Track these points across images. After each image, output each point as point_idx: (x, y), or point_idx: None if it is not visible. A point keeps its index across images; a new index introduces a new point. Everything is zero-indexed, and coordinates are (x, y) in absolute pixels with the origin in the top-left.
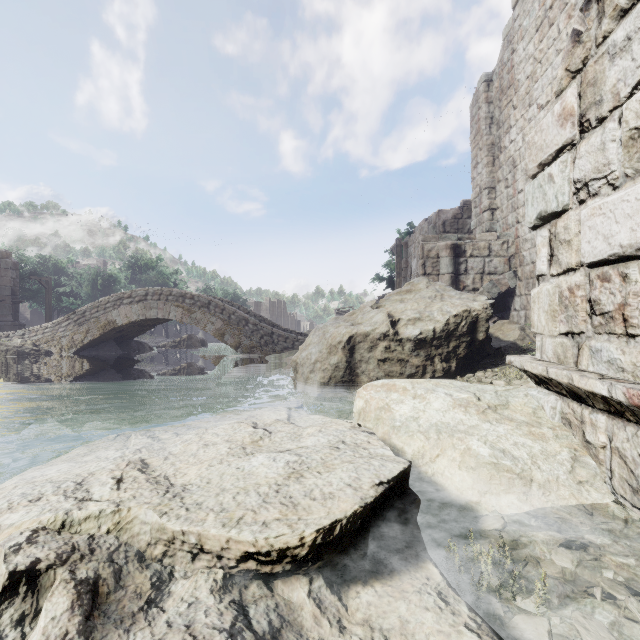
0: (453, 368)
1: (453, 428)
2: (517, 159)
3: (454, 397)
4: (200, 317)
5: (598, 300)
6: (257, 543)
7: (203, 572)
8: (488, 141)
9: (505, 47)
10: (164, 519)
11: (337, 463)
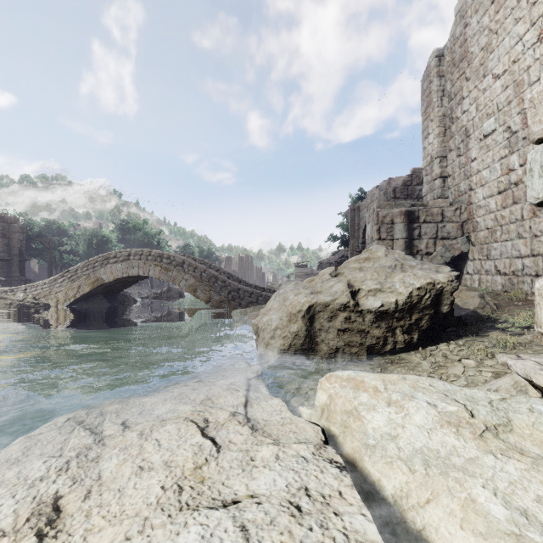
0: (415, 340)
1: (445, 461)
2: (470, 128)
3: (439, 409)
4: (175, 275)
5: None
6: None
7: None
8: (439, 112)
9: (457, 22)
10: None
11: None
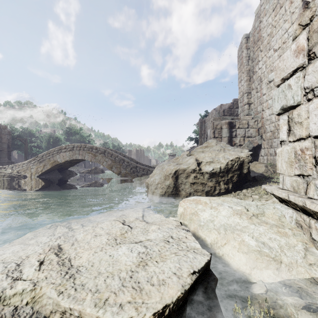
0: (230, 188)
1: (233, 227)
2: (262, 77)
3: (233, 209)
4: (100, 158)
5: None
6: None
7: None
8: (247, 68)
9: (256, 20)
10: (60, 298)
11: (168, 254)
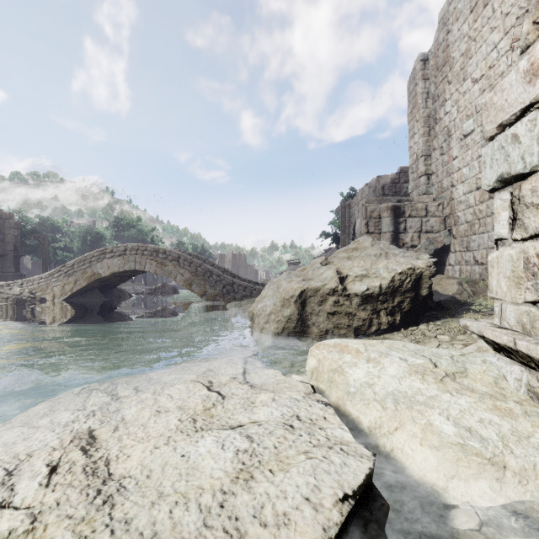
0: (397, 321)
1: (411, 398)
2: (452, 129)
3: (409, 362)
4: (171, 269)
5: None
6: None
7: None
8: (424, 113)
9: (440, 29)
10: None
11: (292, 455)
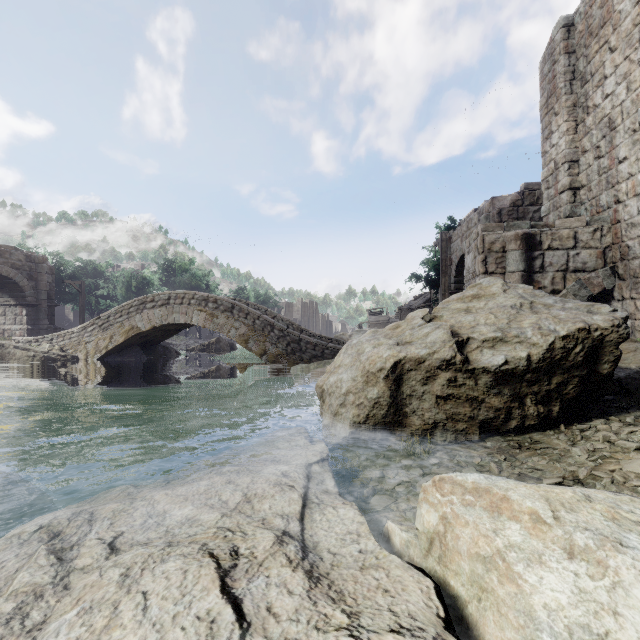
0: (554, 413)
1: None
2: (617, 117)
3: None
4: (223, 322)
5: None
6: None
7: None
8: (568, 102)
9: None
10: None
11: None
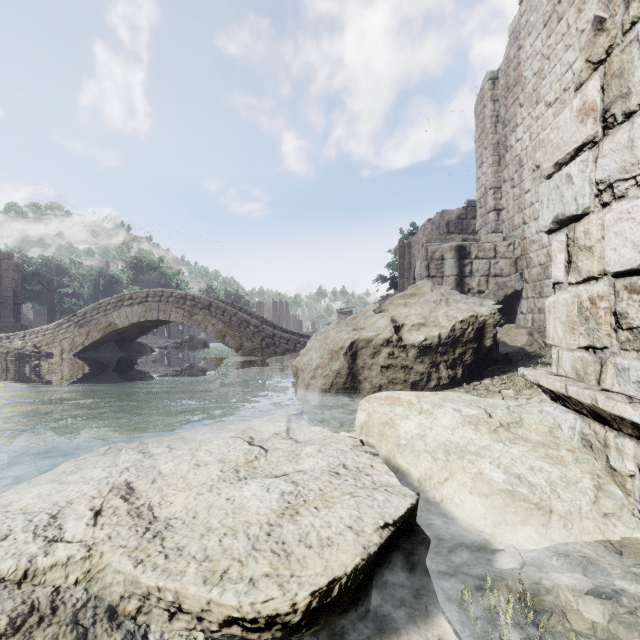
0: (459, 375)
1: (463, 449)
2: (524, 158)
3: (463, 413)
4: (201, 319)
5: (625, 313)
6: (241, 609)
7: (181, 635)
8: (493, 140)
9: (511, 44)
10: (138, 570)
11: (337, 495)
